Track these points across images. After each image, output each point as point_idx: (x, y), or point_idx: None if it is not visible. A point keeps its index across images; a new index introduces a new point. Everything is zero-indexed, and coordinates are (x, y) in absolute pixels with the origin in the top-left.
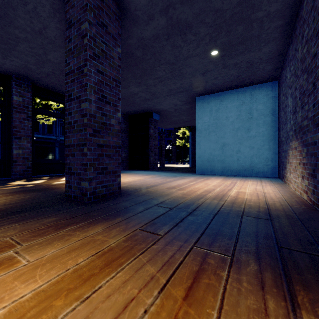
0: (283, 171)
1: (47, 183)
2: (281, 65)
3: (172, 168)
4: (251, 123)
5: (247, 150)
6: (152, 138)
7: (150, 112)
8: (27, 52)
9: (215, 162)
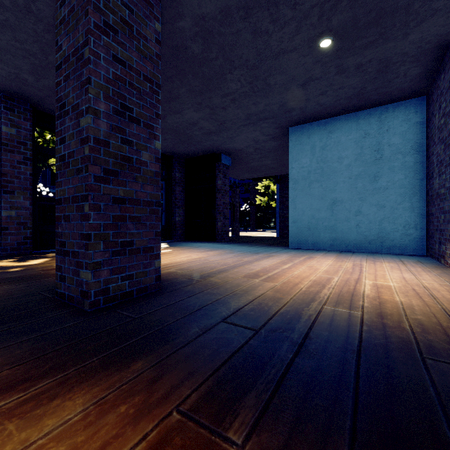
0: (444, 246)
1: (46, 265)
2: (438, 66)
3: (251, 238)
4: (381, 166)
5: (373, 211)
6: (221, 193)
7: (218, 154)
8: (14, 50)
9: (319, 229)
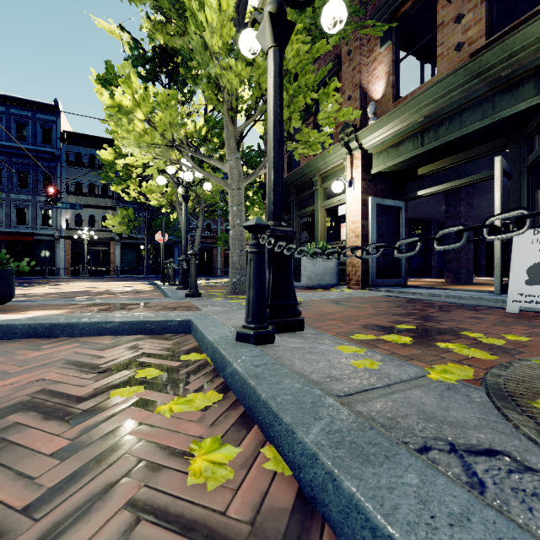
0: None
1: None
2: None
3: None
4: None
5: None
6: None
7: None
8: None
9: None
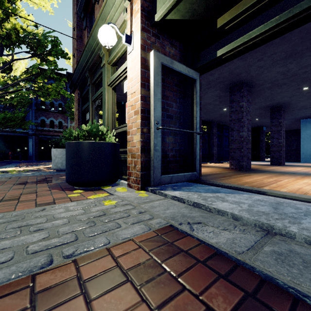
0: None
1: None
2: None
3: None
4: None
5: None
6: (263, 142)
7: (261, 127)
8: None
9: None
